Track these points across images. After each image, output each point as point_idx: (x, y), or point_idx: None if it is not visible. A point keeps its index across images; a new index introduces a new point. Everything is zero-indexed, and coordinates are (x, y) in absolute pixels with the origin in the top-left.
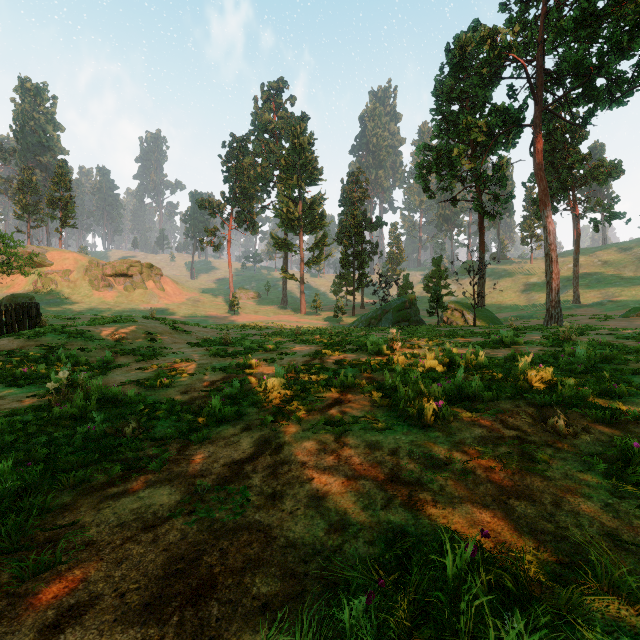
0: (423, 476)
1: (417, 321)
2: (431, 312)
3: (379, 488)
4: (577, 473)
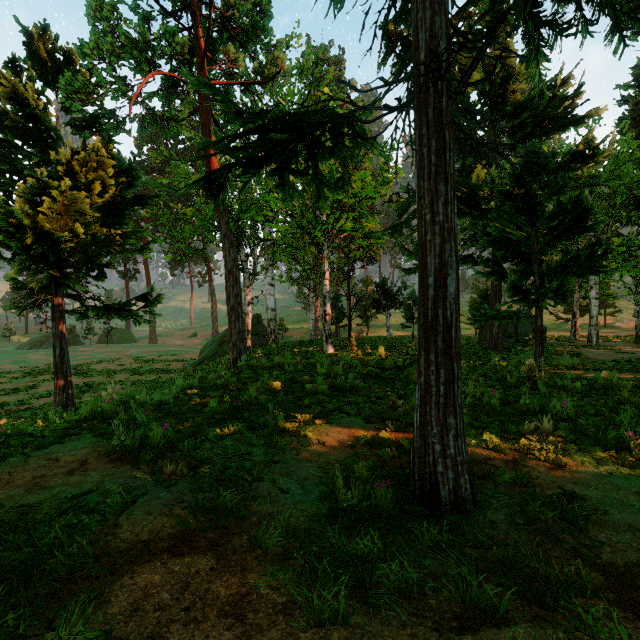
0: (14, 385)
1: (76, 342)
2: (85, 337)
3: (5, 387)
4: (39, 381)
